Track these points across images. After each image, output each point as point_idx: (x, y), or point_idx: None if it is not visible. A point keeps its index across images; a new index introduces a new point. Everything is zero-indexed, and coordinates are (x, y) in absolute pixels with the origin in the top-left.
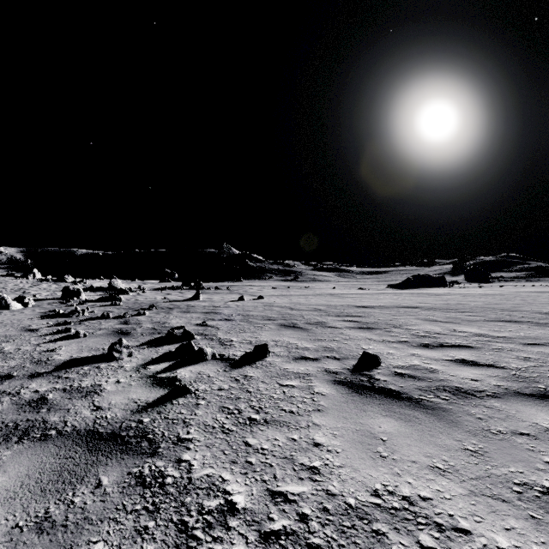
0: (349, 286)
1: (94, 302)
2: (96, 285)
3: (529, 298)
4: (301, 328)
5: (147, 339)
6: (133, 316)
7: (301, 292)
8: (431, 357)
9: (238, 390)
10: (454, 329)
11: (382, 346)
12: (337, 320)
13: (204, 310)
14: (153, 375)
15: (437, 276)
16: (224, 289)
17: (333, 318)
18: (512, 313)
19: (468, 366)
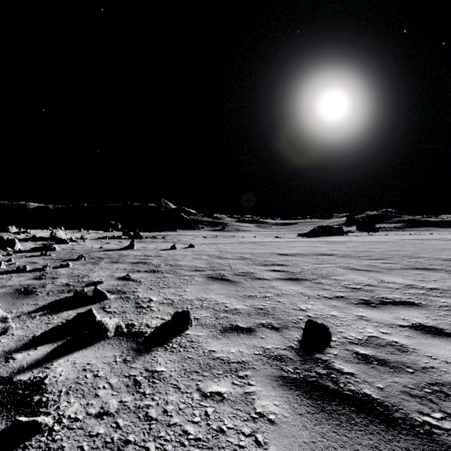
0: (267, 235)
1: (26, 252)
2: (40, 235)
3: (417, 244)
4: (229, 281)
5: (50, 300)
6: (54, 269)
7: (227, 241)
8: (383, 321)
9: (131, 416)
10: (381, 280)
11: (320, 304)
12: (264, 270)
13: (134, 260)
14: (9, 376)
15: (337, 227)
16: (160, 238)
17: (259, 268)
18: (419, 260)
19: (437, 337)
